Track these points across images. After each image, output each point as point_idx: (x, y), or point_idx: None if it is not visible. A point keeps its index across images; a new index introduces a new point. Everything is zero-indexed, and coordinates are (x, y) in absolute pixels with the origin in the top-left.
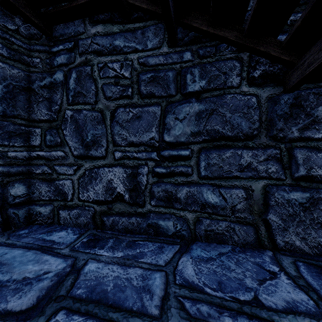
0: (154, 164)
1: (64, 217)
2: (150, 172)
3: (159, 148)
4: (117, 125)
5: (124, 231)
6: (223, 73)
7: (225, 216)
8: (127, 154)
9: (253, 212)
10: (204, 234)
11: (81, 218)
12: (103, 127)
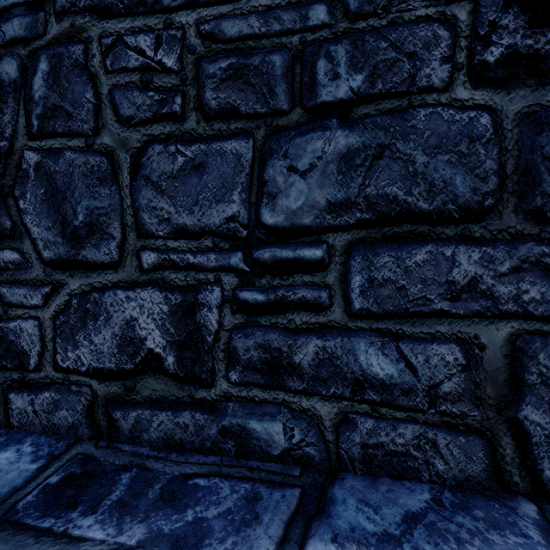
0: (237, 281)
1: (21, 410)
2: (226, 300)
3: (248, 241)
4: (148, 186)
5: (163, 444)
6: (408, 54)
7: (412, 411)
8: (171, 257)
9: (484, 401)
10: (359, 455)
11: (60, 411)
12: (113, 190)
